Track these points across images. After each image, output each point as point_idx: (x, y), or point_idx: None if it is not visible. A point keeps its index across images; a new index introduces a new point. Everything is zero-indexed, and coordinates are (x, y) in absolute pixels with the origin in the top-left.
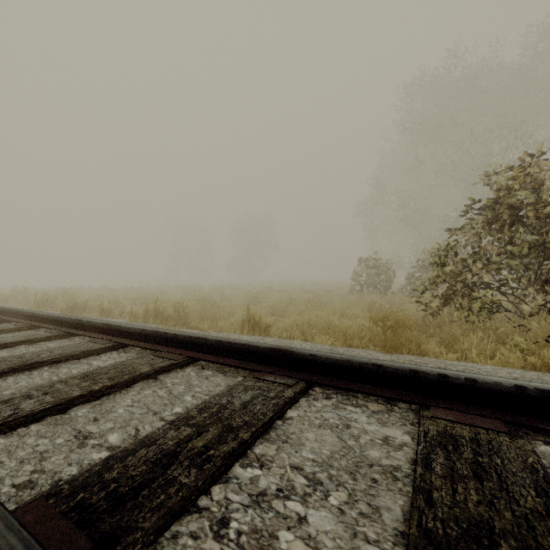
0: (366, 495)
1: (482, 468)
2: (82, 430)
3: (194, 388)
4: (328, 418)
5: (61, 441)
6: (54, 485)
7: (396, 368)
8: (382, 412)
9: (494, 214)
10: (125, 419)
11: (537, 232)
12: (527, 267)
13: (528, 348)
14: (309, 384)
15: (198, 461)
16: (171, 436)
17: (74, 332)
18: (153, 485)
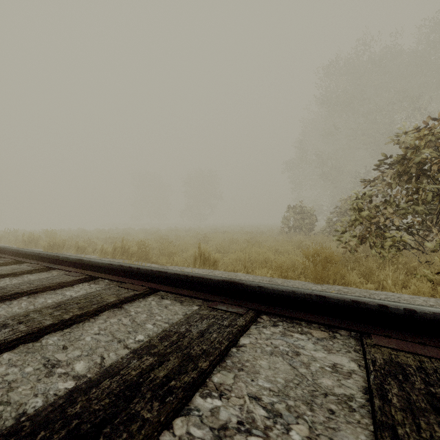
0: (327, 429)
1: (438, 400)
2: (51, 359)
3: (155, 316)
4: (278, 345)
5: (30, 369)
6: (15, 422)
7: (338, 299)
8: (326, 339)
9: (403, 168)
10: (91, 347)
11: (439, 183)
12: (429, 212)
13: (434, 279)
14: (258, 313)
15: (160, 393)
16: (134, 366)
17: (52, 266)
18: (115, 421)
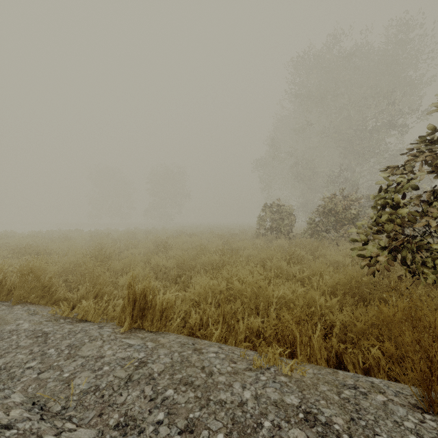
0: None
1: None
2: None
3: None
4: None
5: None
6: None
7: None
8: None
9: None
10: None
11: None
12: None
13: None
14: None
15: None
16: None
17: None
18: None
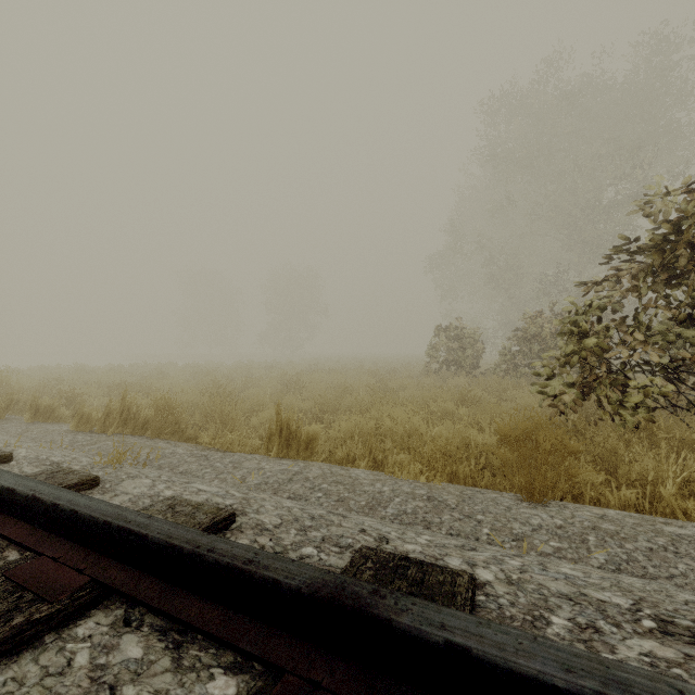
0: None
1: None
2: None
3: None
4: None
5: None
6: None
7: None
8: None
9: (667, 257)
10: None
11: None
12: None
13: None
14: None
15: None
16: None
17: None
18: None
